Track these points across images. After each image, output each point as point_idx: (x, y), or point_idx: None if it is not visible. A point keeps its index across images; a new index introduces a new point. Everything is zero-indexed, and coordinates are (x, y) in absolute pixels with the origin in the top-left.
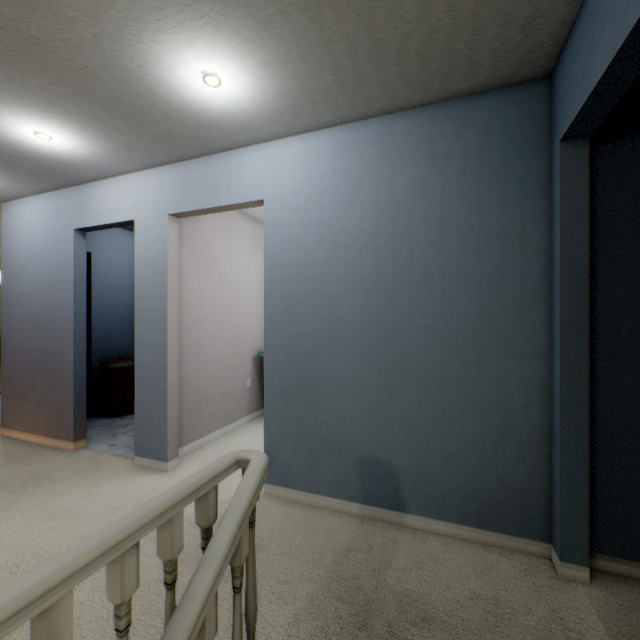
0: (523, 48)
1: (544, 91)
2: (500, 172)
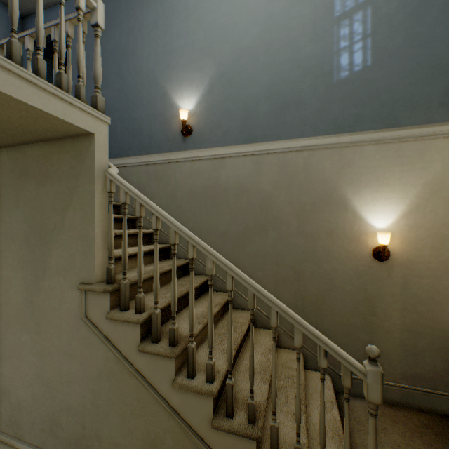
0: (22, 4)
1: (21, 21)
2: (6, 35)
